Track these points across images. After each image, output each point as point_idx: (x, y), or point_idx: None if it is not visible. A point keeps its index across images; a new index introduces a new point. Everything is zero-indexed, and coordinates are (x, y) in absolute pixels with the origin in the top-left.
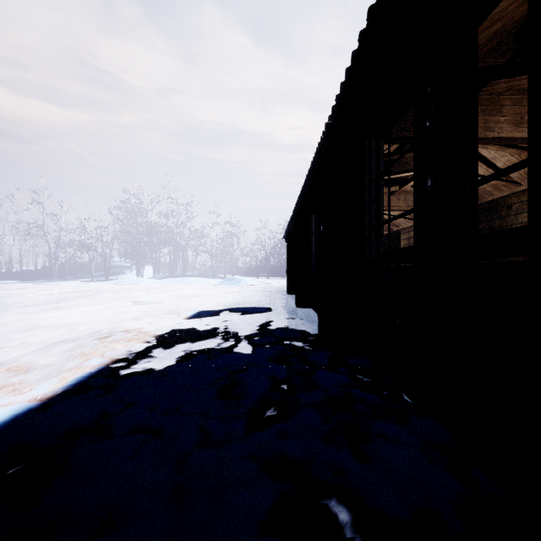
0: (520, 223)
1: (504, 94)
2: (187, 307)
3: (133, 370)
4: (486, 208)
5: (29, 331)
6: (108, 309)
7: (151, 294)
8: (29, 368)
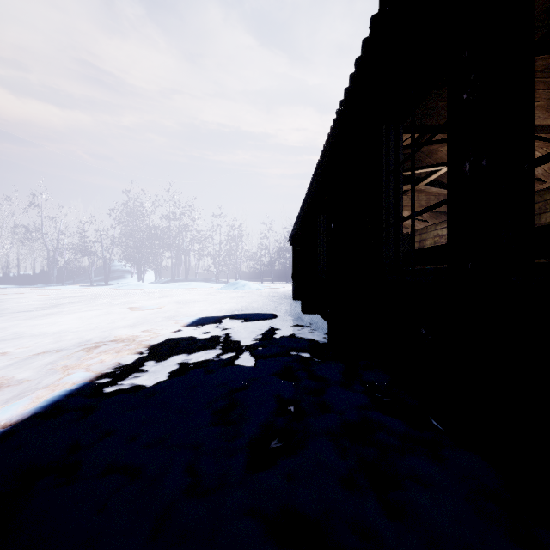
0: (543, 224)
1: (536, 76)
2: (187, 313)
3: (118, 387)
4: None
5: (12, 340)
6: (103, 316)
7: (151, 299)
8: (1, 384)
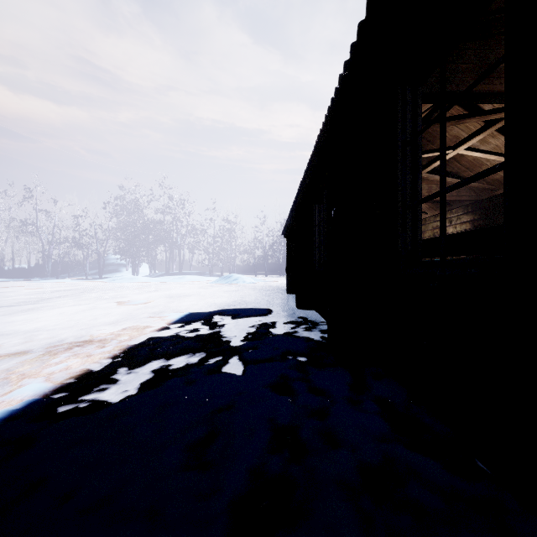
0: None
1: None
2: (176, 308)
3: (75, 405)
4: None
5: None
6: (87, 311)
7: (142, 293)
8: None
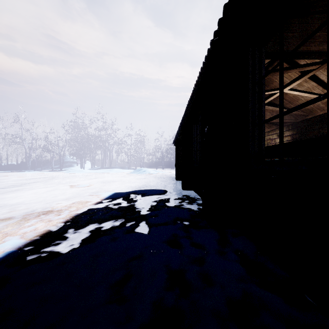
0: None
1: None
2: (107, 189)
3: (38, 255)
4: (318, 120)
5: None
6: (51, 191)
7: (86, 180)
8: None
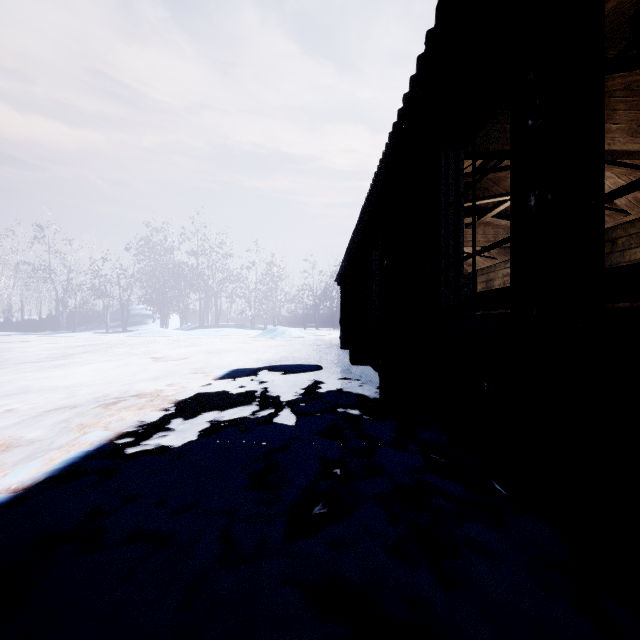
0: (627, 261)
1: (616, 95)
2: (218, 364)
3: (142, 448)
4: None
5: (19, 395)
6: (122, 367)
7: (176, 348)
8: (9, 444)
